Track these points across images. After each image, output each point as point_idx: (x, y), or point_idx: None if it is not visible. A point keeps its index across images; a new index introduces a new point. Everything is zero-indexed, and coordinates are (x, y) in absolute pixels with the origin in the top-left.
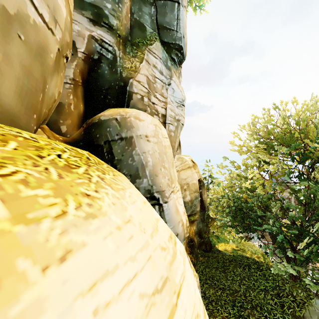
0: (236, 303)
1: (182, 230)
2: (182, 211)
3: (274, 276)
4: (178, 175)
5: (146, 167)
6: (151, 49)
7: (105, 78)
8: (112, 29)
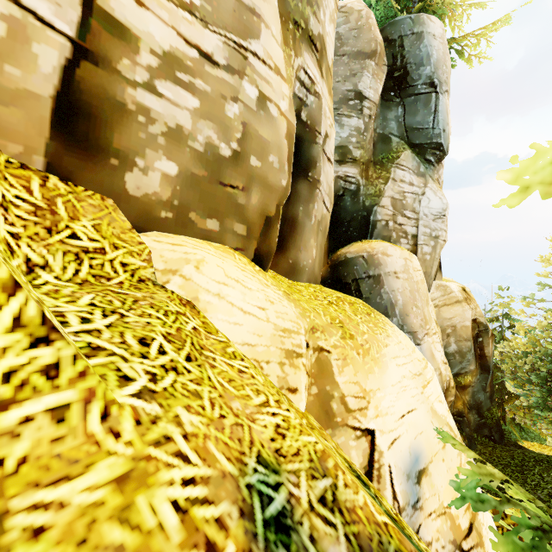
0: None
1: (439, 380)
2: (440, 358)
3: None
4: (438, 313)
5: (396, 306)
6: (398, 163)
7: (347, 210)
8: (356, 160)
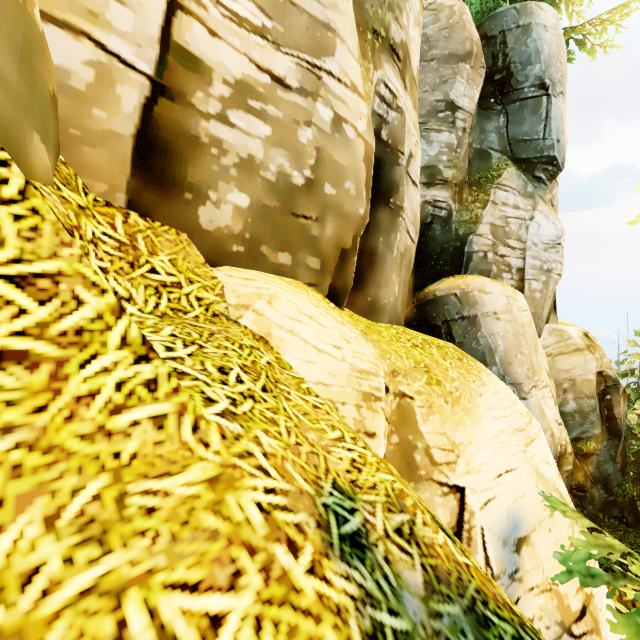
0: None
1: (550, 442)
2: (552, 417)
3: None
4: (551, 363)
5: (496, 352)
6: (499, 183)
7: (436, 240)
8: (447, 182)
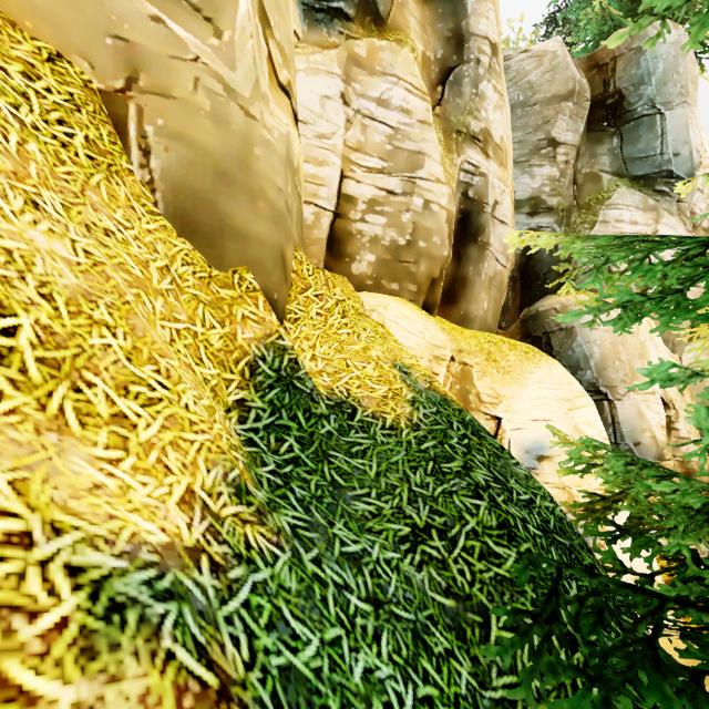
0: None
1: (650, 443)
2: (657, 421)
3: None
4: (701, 383)
5: (590, 358)
6: (609, 203)
7: (543, 262)
8: (552, 209)
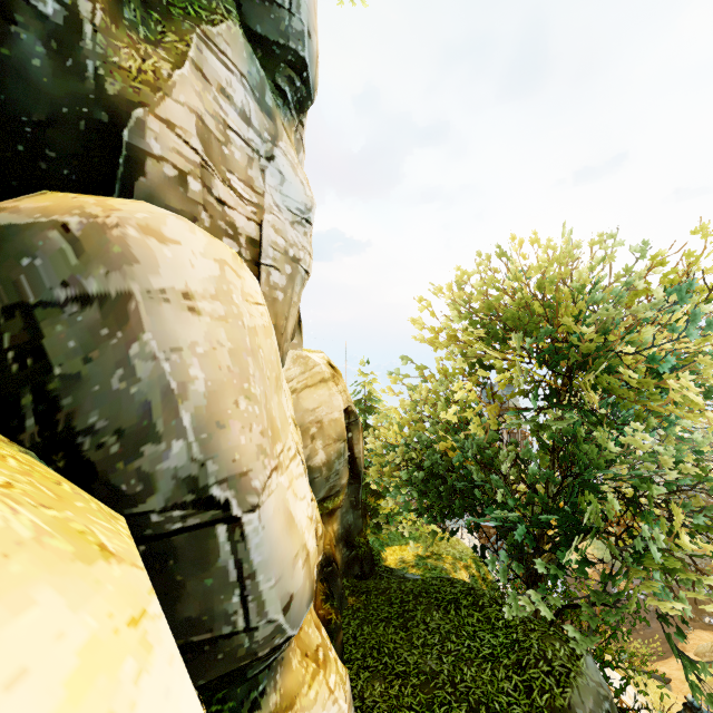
0: (435, 708)
1: (304, 577)
2: (306, 515)
3: (507, 618)
4: (296, 402)
5: (183, 399)
6: (212, 37)
7: (32, 84)
8: None
